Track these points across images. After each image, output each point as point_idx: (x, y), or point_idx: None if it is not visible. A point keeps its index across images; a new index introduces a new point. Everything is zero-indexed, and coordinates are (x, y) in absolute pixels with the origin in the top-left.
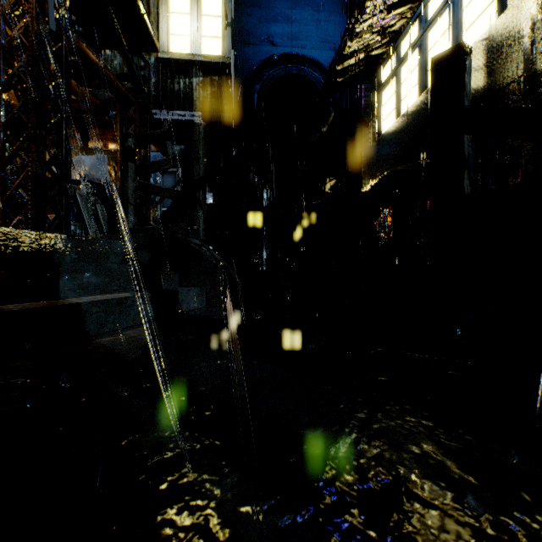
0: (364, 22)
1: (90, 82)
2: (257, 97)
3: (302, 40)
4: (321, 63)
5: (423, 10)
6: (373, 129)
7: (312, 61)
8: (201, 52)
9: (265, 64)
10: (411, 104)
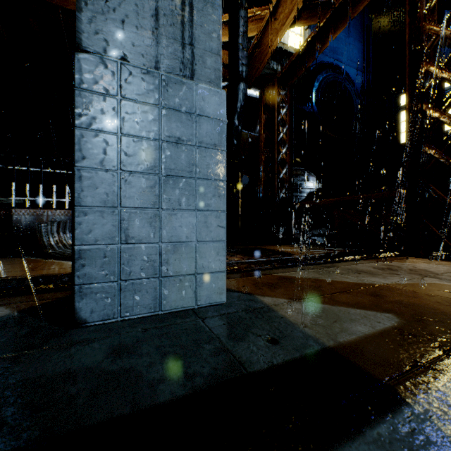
0: None
1: (227, 49)
2: (316, 95)
3: (339, 55)
4: (350, 77)
5: None
6: (389, 136)
7: (344, 74)
8: (288, 44)
9: (316, 67)
10: (446, 128)
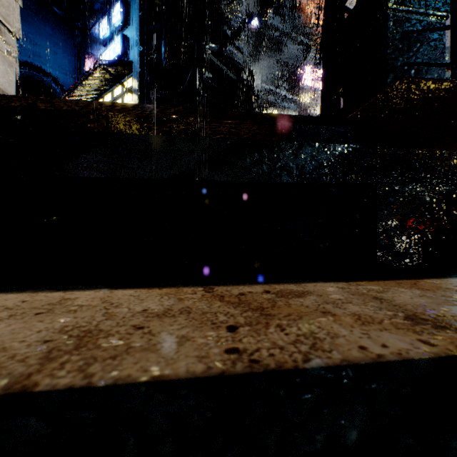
0: (83, 87)
1: None
2: None
3: (43, 59)
4: (57, 80)
5: (113, 91)
6: None
7: (50, 75)
8: None
9: None
10: None
